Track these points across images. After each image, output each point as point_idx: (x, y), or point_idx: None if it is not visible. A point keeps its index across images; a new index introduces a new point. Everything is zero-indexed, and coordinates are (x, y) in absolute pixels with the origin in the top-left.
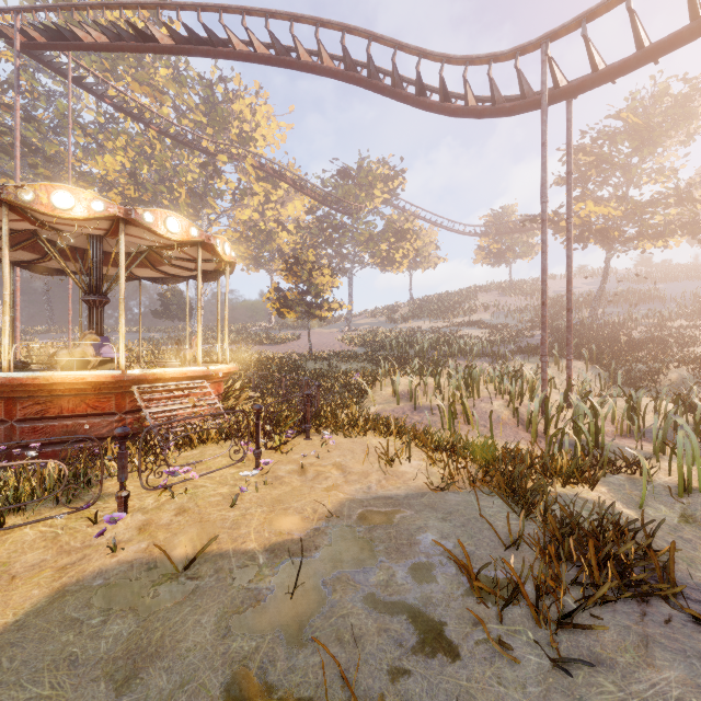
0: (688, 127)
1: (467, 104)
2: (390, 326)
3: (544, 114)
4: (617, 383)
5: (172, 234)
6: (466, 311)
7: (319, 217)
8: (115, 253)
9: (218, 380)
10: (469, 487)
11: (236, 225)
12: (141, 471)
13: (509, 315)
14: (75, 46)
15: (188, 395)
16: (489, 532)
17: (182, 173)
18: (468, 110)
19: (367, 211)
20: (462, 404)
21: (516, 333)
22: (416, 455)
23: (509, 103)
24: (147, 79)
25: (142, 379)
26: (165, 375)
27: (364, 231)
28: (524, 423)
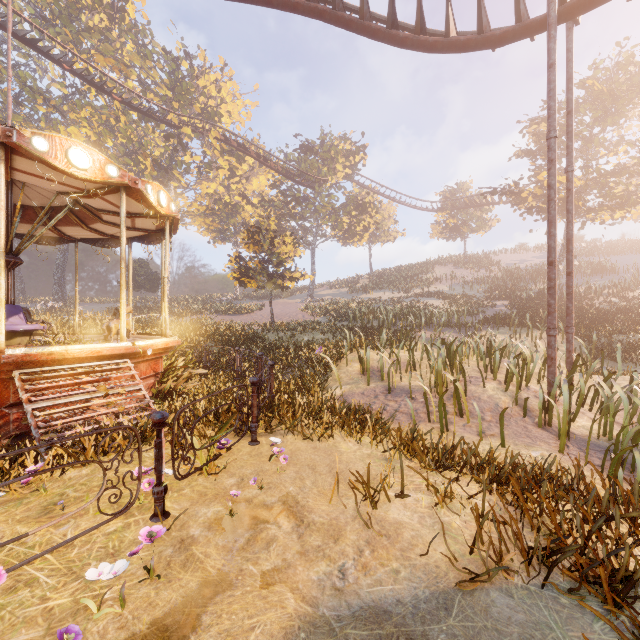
0: None
1: (447, 35)
2: (351, 297)
3: (553, 28)
4: (599, 356)
5: (79, 171)
6: (424, 282)
7: (282, 191)
8: (37, 207)
9: (153, 357)
10: (523, 572)
11: (202, 199)
12: None
13: (467, 286)
14: None
15: (108, 378)
16: None
17: (147, 145)
18: (448, 41)
19: (329, 186)
20: (454, 391)
21: (477, 303)
22: (407, 476)
23: (500, 30)
24: (112, 52)
25: (33, 361)
26: (68, 354)
27: (326, 204)
28: (530, 413)
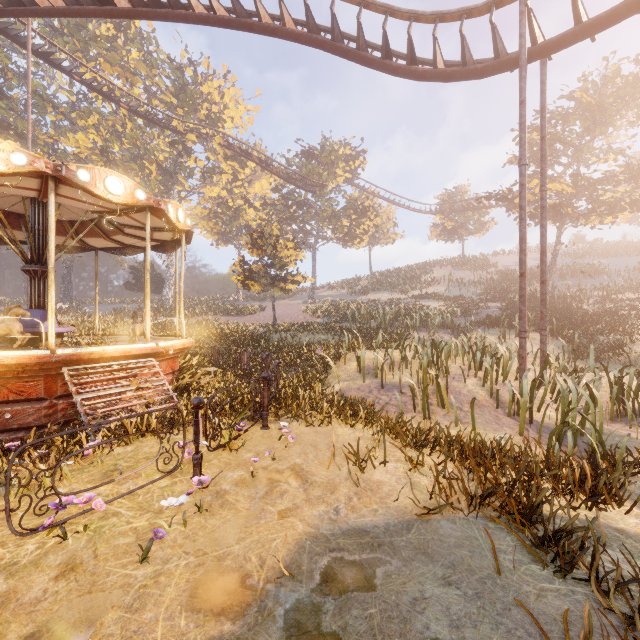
0: (639, 107)
1: (435, 66)
2: (351, 298)
3: (524, 69)
4: (580, 356)
5: (113, 196)
6: (422, 284)
7: (284, 195)
8: (64, 221)
9: (172, 356)
10: (466, 510)
11: (205, 202)
12: (10, 510)
13: (464, 288)
14: (31, 11)
15: (135, 375)
16: (519, 612)
17: (152, 151)
18: (436, 72)
19: (330, 190)
20: (436, 385)
21: (472, 305)
22: (391, 452)
23: (481, 64)
24: (118, 60)
25: (77, 359)
26: (105, 354)
27: (326, 208)
28: (503, 405)
